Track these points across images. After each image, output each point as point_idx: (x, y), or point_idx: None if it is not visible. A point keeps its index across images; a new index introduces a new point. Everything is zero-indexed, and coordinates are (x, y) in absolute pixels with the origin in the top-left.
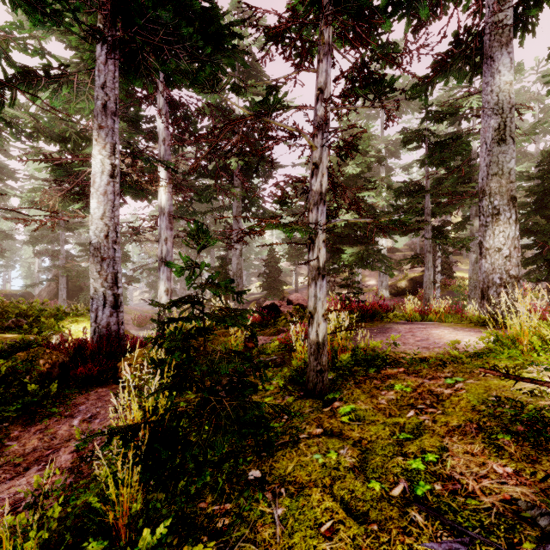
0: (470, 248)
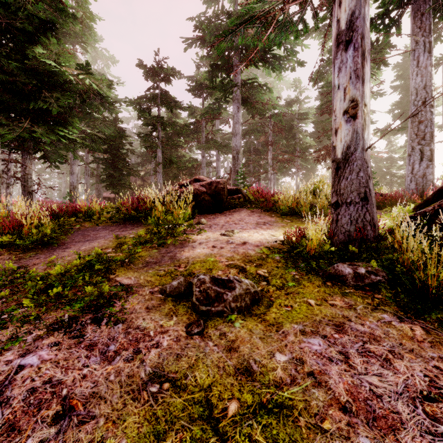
0: (75, 161)
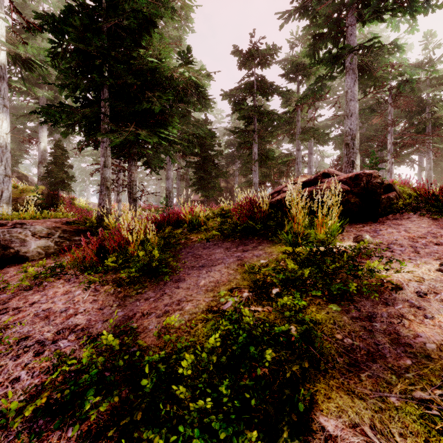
0: (170, 167)
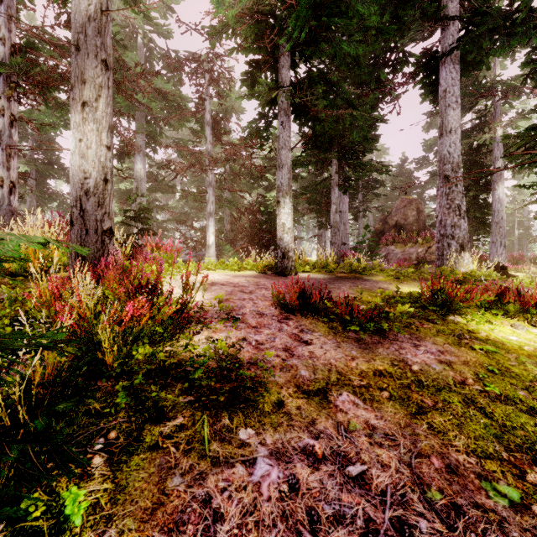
0: None
